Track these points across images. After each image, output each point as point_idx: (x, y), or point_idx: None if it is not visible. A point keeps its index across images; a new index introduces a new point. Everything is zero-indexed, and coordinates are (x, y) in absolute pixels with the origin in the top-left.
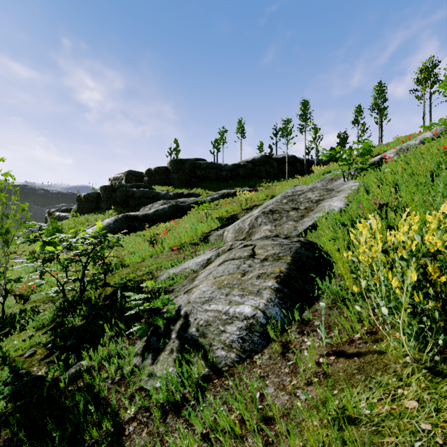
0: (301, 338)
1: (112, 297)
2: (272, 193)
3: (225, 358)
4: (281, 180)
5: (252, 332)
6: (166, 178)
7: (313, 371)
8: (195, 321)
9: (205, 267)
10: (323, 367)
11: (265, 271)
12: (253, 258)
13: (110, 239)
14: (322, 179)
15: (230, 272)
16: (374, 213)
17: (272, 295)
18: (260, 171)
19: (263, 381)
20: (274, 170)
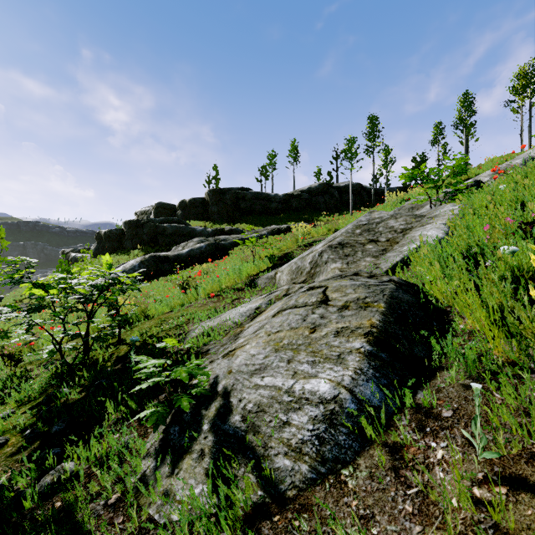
0: (423, 441)
1: (125, 360)
2: (336, 226)
3: (291, 473)
4: (344, 213)
5: (335, 427)
6: (203, 211)
7: (467, 518)
8: (240, 404)
9: (253, 318)
10: (491, 512)
11: (347, 324)
12: (325, 305)
13: (123, 280)
14: (400, 208)
15: (292, 326)
16: (516, 235)
17: (362, 362)
18: (318, 202)
19: (366, 528)
20: (335, 201)
